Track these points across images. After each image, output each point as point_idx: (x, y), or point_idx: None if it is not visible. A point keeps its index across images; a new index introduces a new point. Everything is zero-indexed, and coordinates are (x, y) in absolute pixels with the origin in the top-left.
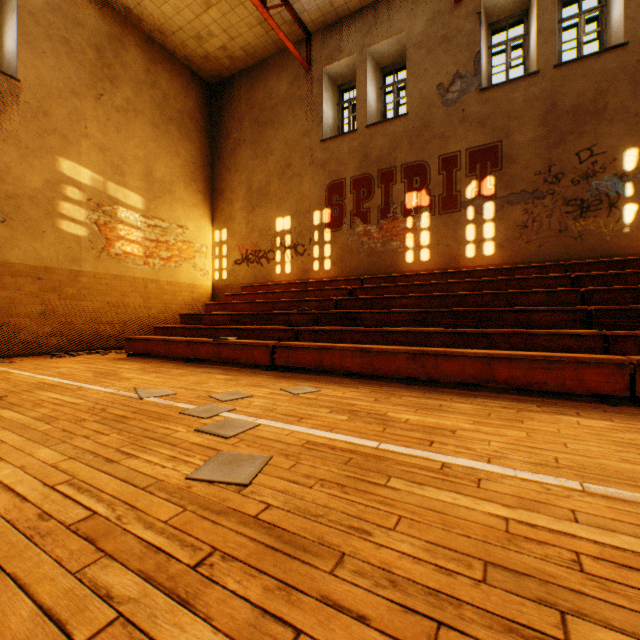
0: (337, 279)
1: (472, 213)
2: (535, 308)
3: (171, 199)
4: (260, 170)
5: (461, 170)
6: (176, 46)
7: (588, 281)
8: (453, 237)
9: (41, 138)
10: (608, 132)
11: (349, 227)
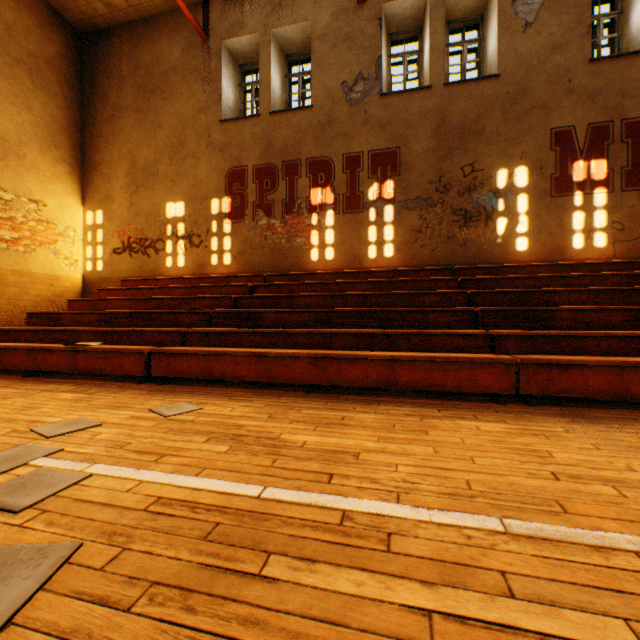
0: (238, 275)
1: (374, 215)
2: (431, 309)
3: (19, 164)
4: (147, 145)
5: (364, 171)
6: None
7: (472, 284)
8: (357, 237)
9: None
10: (486, 152)
11: (252, 219)
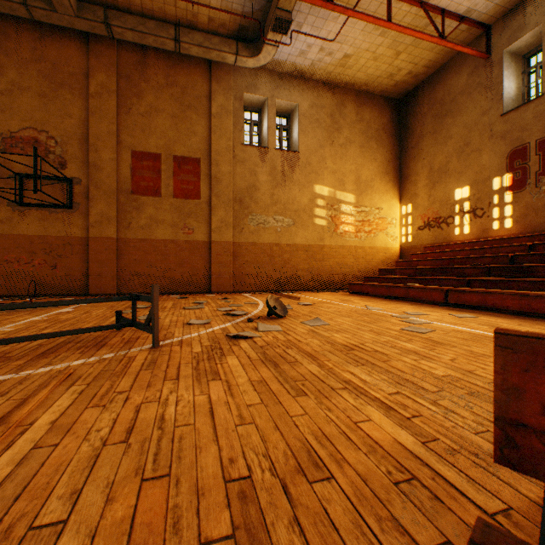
0: (517, 236)
1: None
2: None
3: (371, 191)
4: (439, 153)
5: None
6: (374, 88)
7: None
8: None
9: (307, 177)
10: None
11: (533, 187)
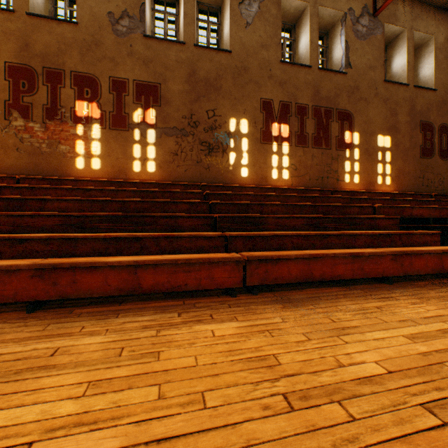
0: None
1: (139, 135)
2: (181, 214)
3: None
4: None
5: (130, 96)
6: None
7: (213, 197)
8: (123, 152)
9: None
10: (223, 103)
11: (3, 118)
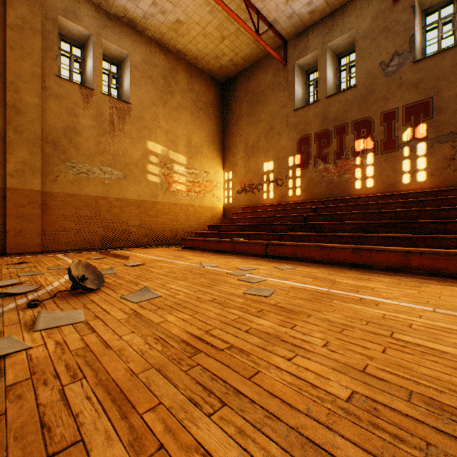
0: (305, 201)
1: (407, 151)
2: (450, 220)
3: (200, 156)
4: (253, 133)
5: (398, 121)
6: (203, 65)
7: None
8: (392, 169)
9: (139, 132)
10: None
11: (313, 166)
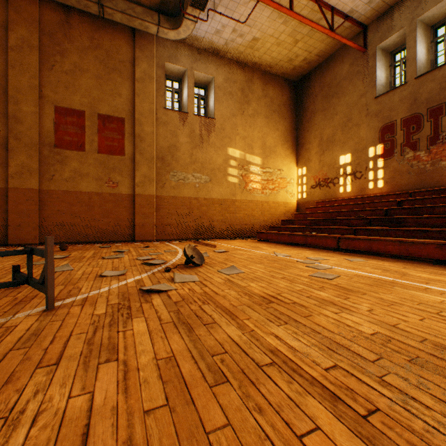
0: (388, 194)
1: None
2: None
3: (274, 155)
4: (328, 127)
5: None
6: (277, 70)
7: None
8: None
9: (221, 141)
10: None
11: (399, 155)
